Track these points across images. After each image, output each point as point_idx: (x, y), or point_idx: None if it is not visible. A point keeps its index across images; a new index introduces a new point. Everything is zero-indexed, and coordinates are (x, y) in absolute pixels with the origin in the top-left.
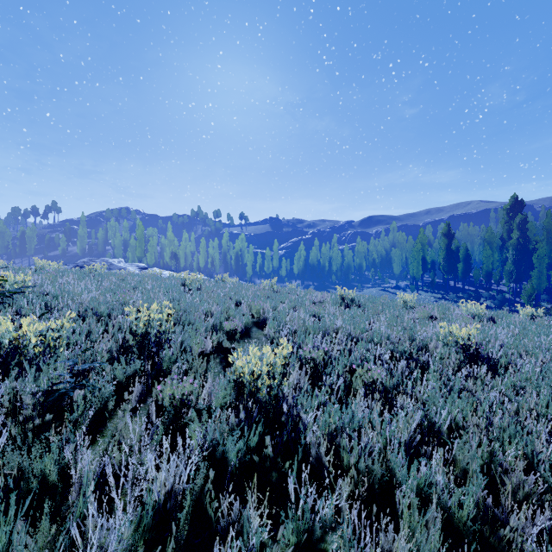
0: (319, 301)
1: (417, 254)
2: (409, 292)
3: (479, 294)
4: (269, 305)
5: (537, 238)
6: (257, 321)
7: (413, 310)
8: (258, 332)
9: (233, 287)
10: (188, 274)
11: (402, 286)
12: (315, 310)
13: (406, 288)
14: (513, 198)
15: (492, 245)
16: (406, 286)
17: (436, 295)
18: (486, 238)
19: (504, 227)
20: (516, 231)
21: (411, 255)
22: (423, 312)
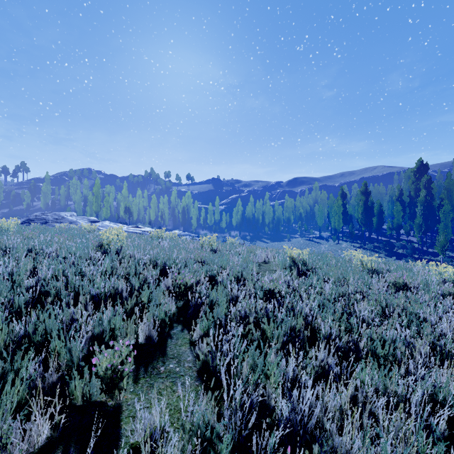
0: (263, 261)
1: (338, 209)
2: (331, 242)
3: (391, 244)
4: (205, 276)
5: (442, 196)
6: (185, 306)
7: (379, 277)
8: (181, 337)
9: (163, 248)
10: (137, 227)
11: (325, 237)
12: (269, 289)
13: (328, 238)
14: (419, 162)
15: (401, 202)
16: (328, 237)
17: (355, 244)
18: (396, 196)
19: (412, 186)
20: (423, 190)
21: (333, 210)
22: (397, 281)
